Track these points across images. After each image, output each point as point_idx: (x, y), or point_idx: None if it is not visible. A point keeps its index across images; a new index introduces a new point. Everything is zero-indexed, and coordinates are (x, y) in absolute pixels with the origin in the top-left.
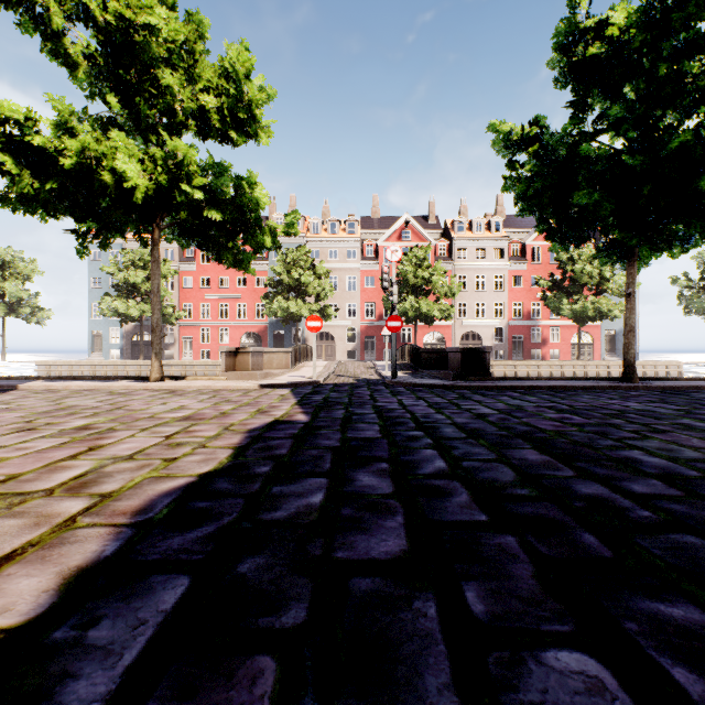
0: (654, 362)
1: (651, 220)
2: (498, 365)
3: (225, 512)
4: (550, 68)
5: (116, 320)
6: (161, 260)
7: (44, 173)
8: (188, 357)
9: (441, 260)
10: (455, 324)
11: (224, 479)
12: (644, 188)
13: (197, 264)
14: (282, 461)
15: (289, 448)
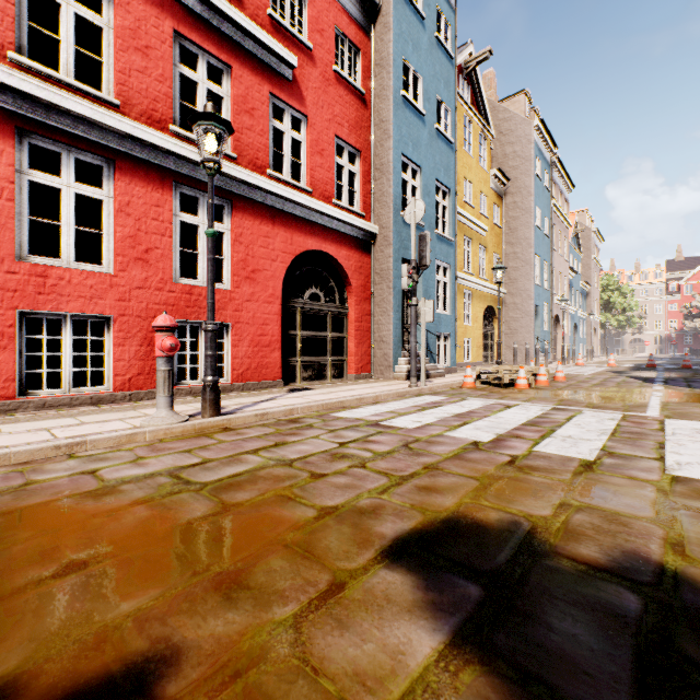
0: None
1: None
2: None
3: None
4: None
5: None
6: None
7: None
8: None
9: None
10: None
11: None
12: None
13: None
14: None
15: None
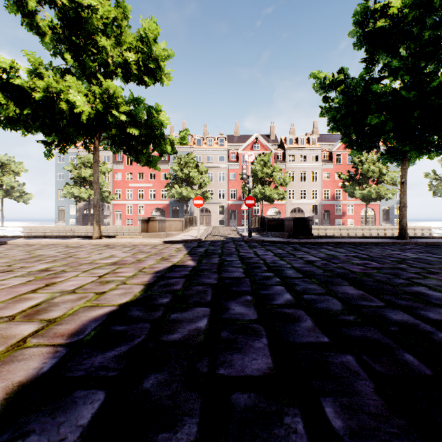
0: (414, 227)
1: (418, 134)
2: (314, 228)
3: (136, 335)
4: (350, 37)
5: (73, 200)
6: (101, 162)
7: (23, 103)
8: (119, 223)
9: (278, 162)
10: (287, 203)
11: (136, 308)
12: (415, 112)
13: (124, 165)
14: (178, 294)
15: (182, 285)
